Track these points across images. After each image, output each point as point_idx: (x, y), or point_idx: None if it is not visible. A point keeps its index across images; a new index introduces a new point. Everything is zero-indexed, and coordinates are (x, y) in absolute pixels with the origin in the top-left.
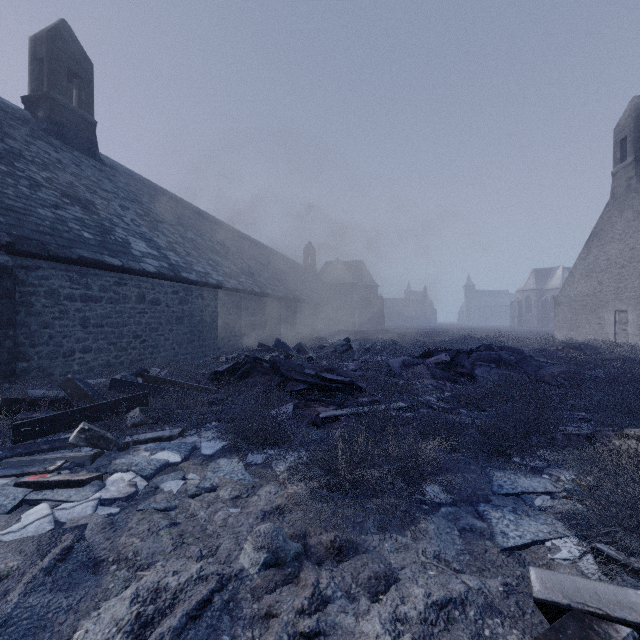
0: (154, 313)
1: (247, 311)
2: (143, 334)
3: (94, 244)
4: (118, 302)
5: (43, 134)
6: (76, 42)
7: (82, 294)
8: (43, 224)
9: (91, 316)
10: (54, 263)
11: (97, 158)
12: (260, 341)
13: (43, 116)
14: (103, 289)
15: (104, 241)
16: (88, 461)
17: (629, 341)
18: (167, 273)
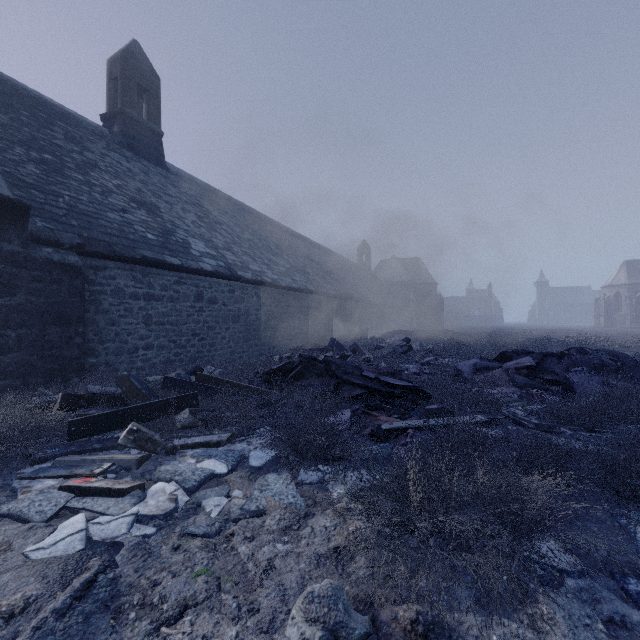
0: (211, 311)
1: (301, 310)
2: (201, 332)
3: (156, 245)
4: (178, 301)
5: (117, 147)
6: (145, 59)
7: (145, 293)
8: (111, 227)
9: (153, 314)
10: (120, 263)
11: (163, 166)
12: (314, 340)
13: (117, 131)
14: (164, 288)
15: (166, 242)
16: (134, 465)
17: None
18: (224, 272)
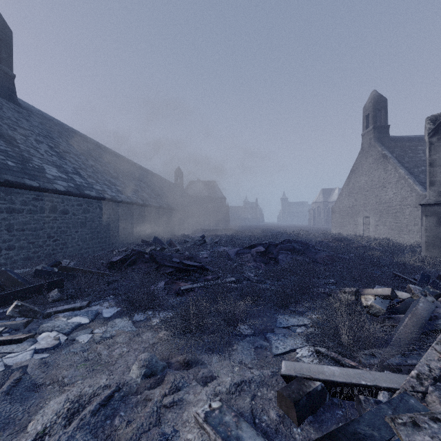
0: (64, 220)
1: (133, 217)
2: (55, 235)
3: (16, 170)
4: (36, 212)
5: None
6: None
7: (7, 207)
8: None
9: (14, 223)
10: None
11: (15, 102)
12: (143, 237)
13: None
14: (24, 203)
15: (24, 168)
16: (22, 326)
17: (370, 235)
18: (74, 191)
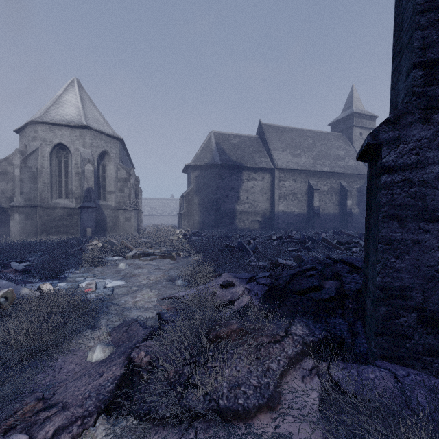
0: None
1: None
2: None
3: None
4: None
5: None
6: None
7: None
8: None
9: None
10: None
11: None
12: None
13: None
14: None
15: None
16: None
17: None
18: None
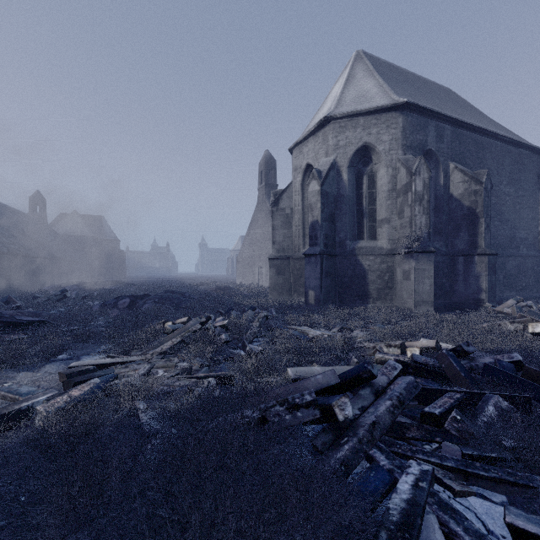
0: None
1: None
2: None
3: None
4: None
5: None
6: None
7: None
8: None
9: None
10: None
11: None
12: None
13: None
14: None
15: None
16: None
17: (263, 284)
18: None
